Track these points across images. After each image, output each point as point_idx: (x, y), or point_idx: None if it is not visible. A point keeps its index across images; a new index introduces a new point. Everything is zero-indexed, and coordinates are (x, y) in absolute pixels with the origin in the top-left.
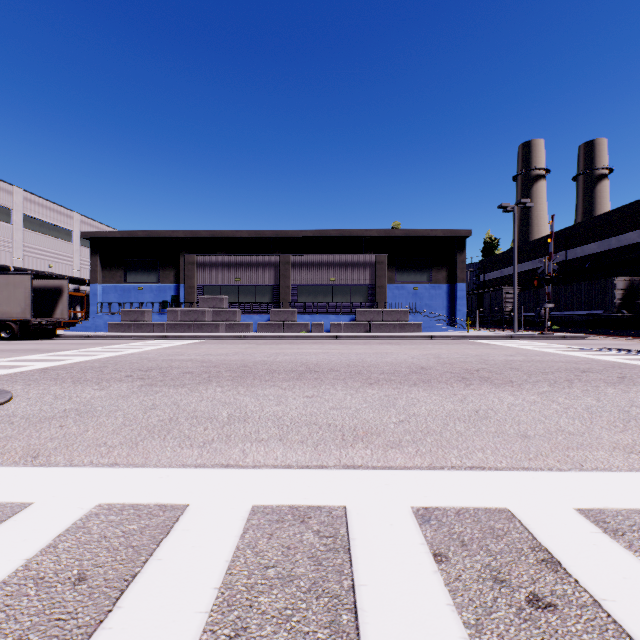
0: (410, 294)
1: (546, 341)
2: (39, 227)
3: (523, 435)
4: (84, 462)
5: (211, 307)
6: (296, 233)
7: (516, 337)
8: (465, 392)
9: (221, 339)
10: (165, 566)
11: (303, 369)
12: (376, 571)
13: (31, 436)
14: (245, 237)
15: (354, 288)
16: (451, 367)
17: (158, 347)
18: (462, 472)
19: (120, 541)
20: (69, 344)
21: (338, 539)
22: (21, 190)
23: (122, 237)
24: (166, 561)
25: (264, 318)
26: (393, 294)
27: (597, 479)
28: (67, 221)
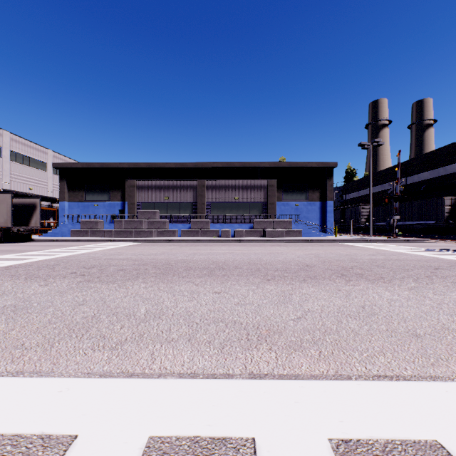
0: (293, 209)
1: (395, 243)
2: (22, 160)
3: (414, 334)
4: None
5: (147, 218)
6: (210, 164)
7: (372, 240)
8: (347, 288)
9: (154, 242)
10: None
11: (213, 267)
12: None
13: None
14: (172, 167)
15: (252, 204)
16: (330, 265)
17: (105, 248)
18: (371, 383)
19: None
20: (39, 246)
21: None
22: (9, 133)
23: (83, 167)
24: None
25: (186, 226)
26: (280, 209)
27: None
28: (43, 156)
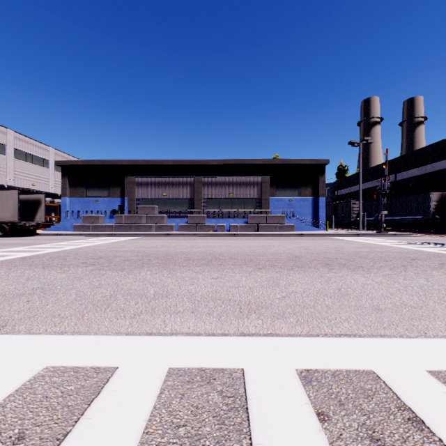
0: (286, 204)
1: (382, 237)
2: (25, 157)
3: (376, 308)
4: (40, 330)
5: (146, 213)
6: (206, 162)
7: (361, 235)
8: (329, 275)
9: (153, 236)
10: (93, 425)
11: (210, 257)
12: (270, 430)
13: (4, 309)
14: (170, 164)
15: (247, 200)
16: (317, 256)
17: (108, 242)
18: (333, 339)
19: (58, 401)
20: (45, 240)
21: (237, 399)
22: (12, 131)
23: (84, 164)
24: (94, 420)
25: (183, 221)
26: (274, 204)
27: (439, 345)
28: (45, 153)
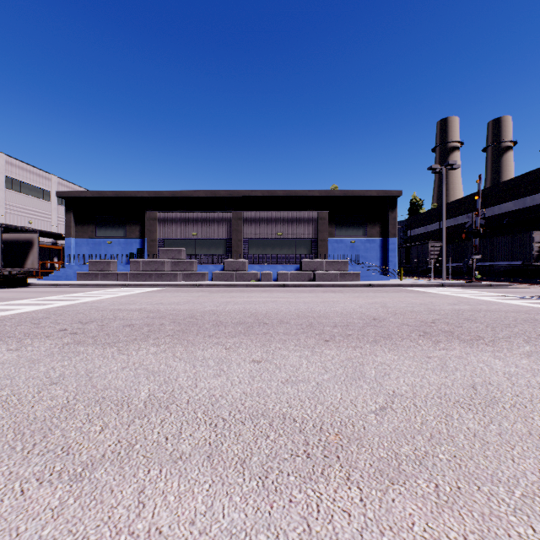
0: (348, 247)
1: (476, 289)
2: (20, 187)
3: None
4: None
5: (170, 258)
6: (247, 193)
7: (447, 285)
8: (439, 353)
9: (178, 287)
10: None
11: (251, 321)
12: None
13: None
14: (202, 196)
15: (299, 241)
16: (404, 318)
17: (115, 295)
18: None
19: None
20: (34, 292)
21: None
22: (3, 154)
23: (93, 196)
24: None
25: (218, 268)
26: (333, 247)
27: None
28: (45, 183)
